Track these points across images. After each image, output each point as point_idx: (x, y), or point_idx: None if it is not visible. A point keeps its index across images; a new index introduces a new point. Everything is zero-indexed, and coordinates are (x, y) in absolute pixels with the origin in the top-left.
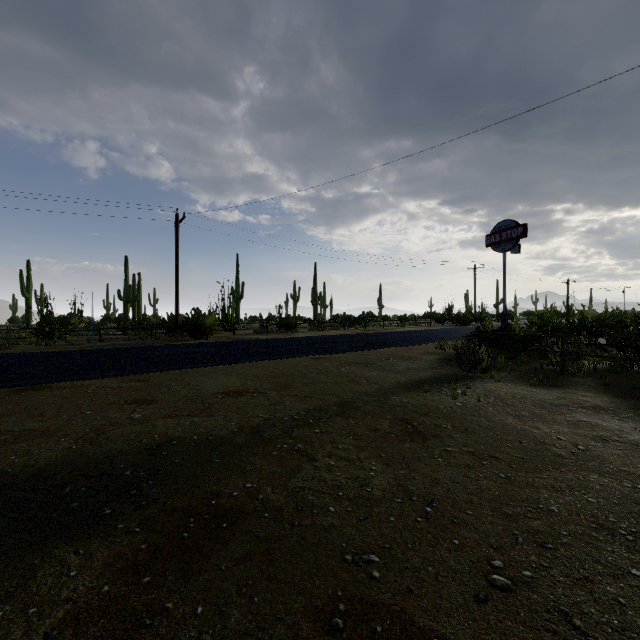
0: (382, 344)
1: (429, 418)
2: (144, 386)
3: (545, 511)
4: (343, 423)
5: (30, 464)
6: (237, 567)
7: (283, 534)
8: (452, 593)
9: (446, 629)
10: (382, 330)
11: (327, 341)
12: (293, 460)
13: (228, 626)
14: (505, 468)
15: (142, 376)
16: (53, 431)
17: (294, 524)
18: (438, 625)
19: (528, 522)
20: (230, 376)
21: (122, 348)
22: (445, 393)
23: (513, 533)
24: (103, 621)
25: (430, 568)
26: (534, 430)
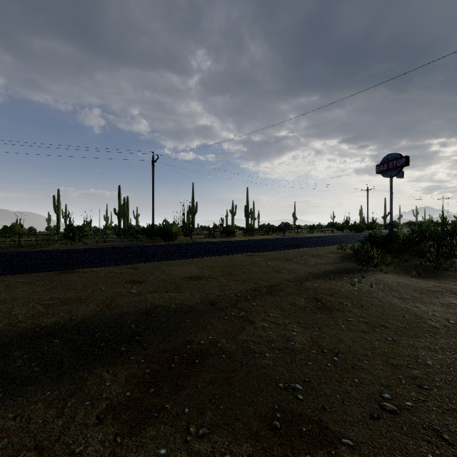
0: (297, 245)
1: (334, 298)
2: (136, 272)
3: (422, 364)
4: (272, 299)
5: (73, 318)
6: (207, 387)
7: (236, 369)
8: (354, 412)
9: (350, 433)
10: (296, 235)
11: (257, 243)
12: (239, 322)
13: (205, 421)
14: (392, 334)
15: (134, 265)
16: (83, 299)
17: (243, 363)
18: (345, 430)
19: (409, 370)
20: (191, 266)
21: (118, 247)
22: (345, 281)
23: (398, 377)
24: (129, 412)
25: (338, 396)
26: (414, 308)
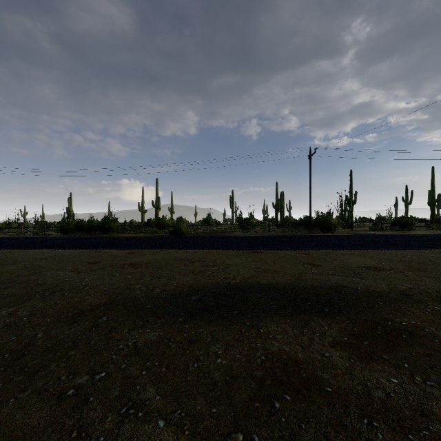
0: None
1: None
2: (308, 257)
3: None
4: None
5: (278, 282)
6: (424, 357)
7: None
8: None
9: None
10: None
11: None
12: None
13: (430, 378)
14: None
15: (304, 251)
16: (278, 271)
17: None
18: None
19: None
20: (364, 257)
21: (282, 236)
22: None
23: None
24: (352, 349)
25: None
26: None
